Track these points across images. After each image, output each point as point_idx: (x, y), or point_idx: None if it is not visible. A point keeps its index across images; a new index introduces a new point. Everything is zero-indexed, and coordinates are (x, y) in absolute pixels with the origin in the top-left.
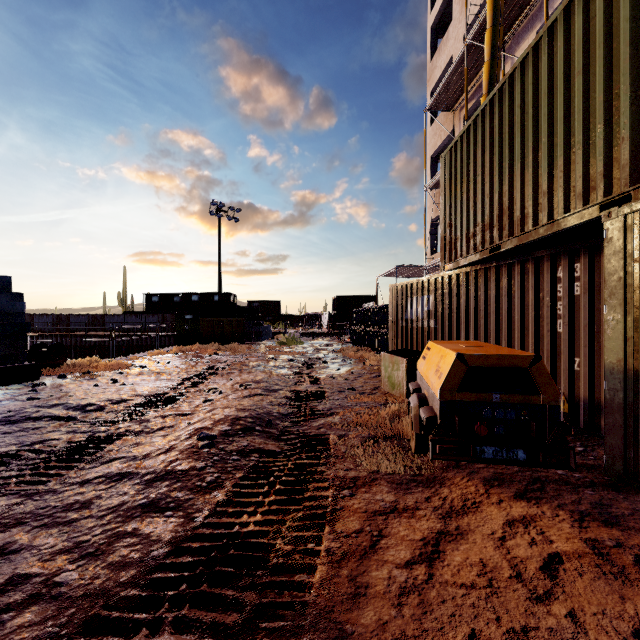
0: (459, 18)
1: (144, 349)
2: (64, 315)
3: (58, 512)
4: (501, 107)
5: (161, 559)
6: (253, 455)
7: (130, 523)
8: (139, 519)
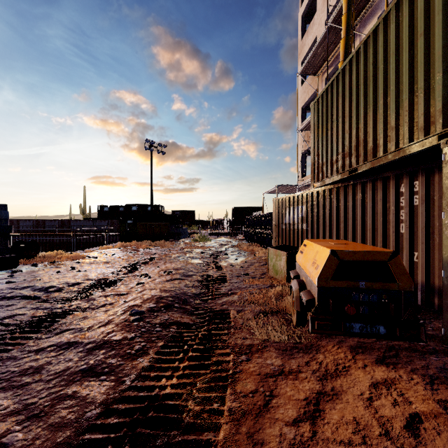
0: (322, 9)
1: (98, 244)
2: (41, 220)
3: (15, 376)
4: (358, 65)
5: (93, 420)
6: (172, 327)
7: (71, 386)
8: (79, 383)
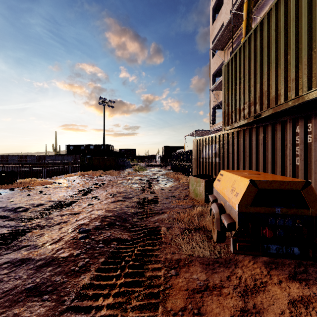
0: (227, 2)
1: (65, 173)
2: (24, 156)
3: None
4: (261, 33)
5: None
6: (113, 243)
7: (13, 308)
8: (21, 304)
